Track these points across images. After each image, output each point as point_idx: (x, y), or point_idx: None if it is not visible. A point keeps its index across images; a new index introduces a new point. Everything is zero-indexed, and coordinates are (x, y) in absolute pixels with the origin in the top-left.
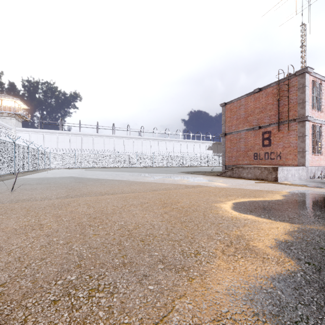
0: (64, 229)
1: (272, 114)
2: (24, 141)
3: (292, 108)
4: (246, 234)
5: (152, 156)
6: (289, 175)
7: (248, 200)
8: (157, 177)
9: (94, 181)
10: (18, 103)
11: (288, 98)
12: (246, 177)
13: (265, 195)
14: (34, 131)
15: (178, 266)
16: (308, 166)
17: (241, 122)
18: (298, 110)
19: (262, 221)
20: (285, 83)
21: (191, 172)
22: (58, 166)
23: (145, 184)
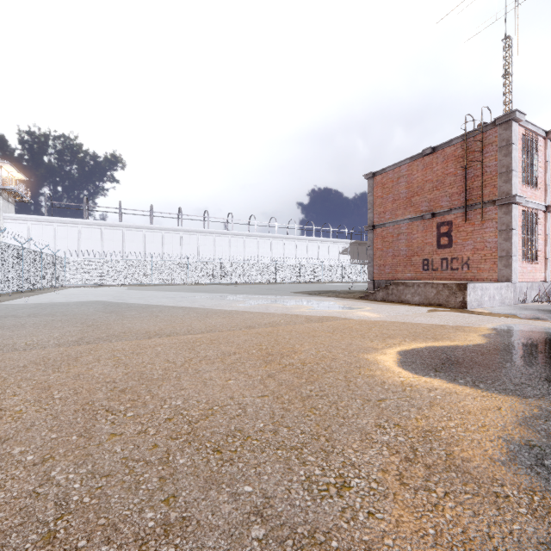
0: (48, 422)
1: (455, 192)
2: (14, 238)
3: (488, 181)
4: (439, 426)
5: (247, 265)
6: (486, 297)
7: (424, 345)
8: (255, 302)
9: (139, 310)
10: (6, 169)
11: (482, 164)
12: (410, 301)
13: (453, 335)
14: (37, 219)
15: (301, 531)
16: (516, 282)
17: (401, 206)
18: (499, 185)
19: (463, 393)
20: (476, 138)
21: (314, 292)
22: (80, 283)
23: (234, 315)
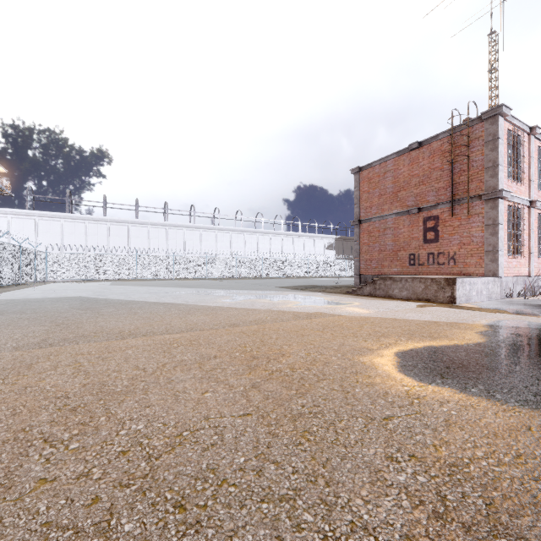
0: None
1: (441, 187)
2: None
3: (475, 176)
4: (465, 457)
5: (234, 260)
6: (473, 292)
7: (422, 345)
8: (240, 297)
9: (117, 306)
10: None
11: (469, 158)
12: (398, 296)
13: (450, 332)
14: (18, 213)
15: None
16: (502, 277)
17: (387, 201)
18: (485, 180)
19: (481, 407)
20: (462, 132)
21: (301, 287)
22: (62, 278)
23: (218, 312)
